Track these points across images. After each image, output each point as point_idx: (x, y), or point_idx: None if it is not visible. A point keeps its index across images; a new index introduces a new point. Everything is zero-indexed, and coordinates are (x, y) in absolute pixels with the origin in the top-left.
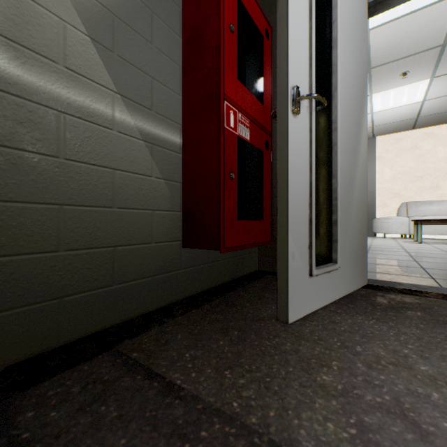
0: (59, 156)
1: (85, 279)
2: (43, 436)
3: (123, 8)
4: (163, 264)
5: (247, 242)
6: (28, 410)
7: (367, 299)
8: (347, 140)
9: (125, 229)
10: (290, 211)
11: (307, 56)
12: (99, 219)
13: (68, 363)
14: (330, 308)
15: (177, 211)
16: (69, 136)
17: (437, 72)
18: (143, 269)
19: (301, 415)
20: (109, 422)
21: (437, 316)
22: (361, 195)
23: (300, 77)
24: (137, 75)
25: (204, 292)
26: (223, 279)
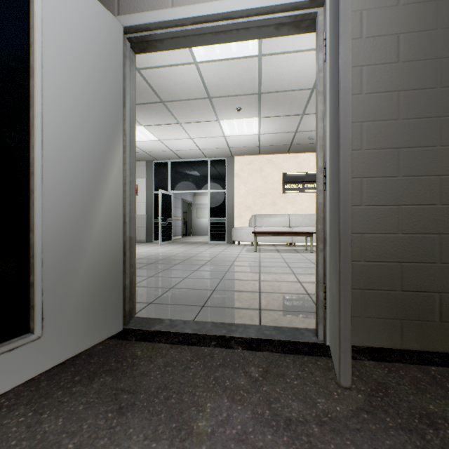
0: None
1: None
2: None
3: None
4: None
5: None
6: None
7: (84, 363)
8: (70, 183)
9: None
10: None
11: None
12: None
13: None
14: (4, 398)
15: None
16: None
17: (262, 114)
18: None
19: None
20: None
21: (123, 381)
22: (108, 239)
23: None
24: None
25: None
26: None
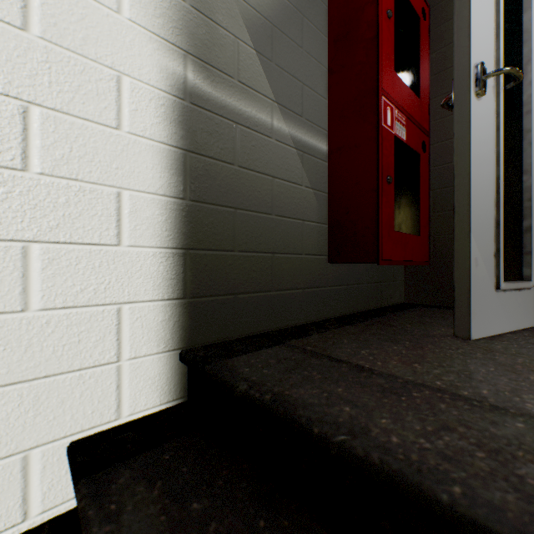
0: (234, 163)
1: (252, 280)
2: (268, 380)
3: (280, 16)
4: (311, 278)
5: (403, 258)
6: (243, 367)
7: None
8: None
9: (281, 237)
10: (472, 209)
11: (492, 26)
12: (261, 225)
13: (251, 348)
14: (523, 333)
15: (324, 224)
16: (241, 145)
17: None
18: (295, 280)
19: (521, 396)
20: (318, 380)
21: None
22: None
23: (484, 52)
24: (290, 82)
25: (349, 315)
26: (367, 305)
